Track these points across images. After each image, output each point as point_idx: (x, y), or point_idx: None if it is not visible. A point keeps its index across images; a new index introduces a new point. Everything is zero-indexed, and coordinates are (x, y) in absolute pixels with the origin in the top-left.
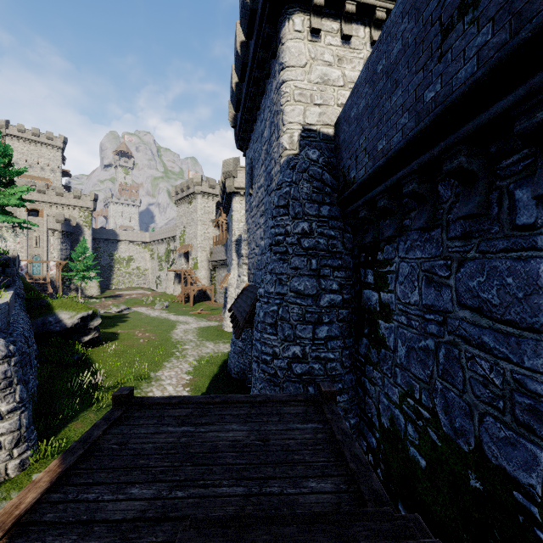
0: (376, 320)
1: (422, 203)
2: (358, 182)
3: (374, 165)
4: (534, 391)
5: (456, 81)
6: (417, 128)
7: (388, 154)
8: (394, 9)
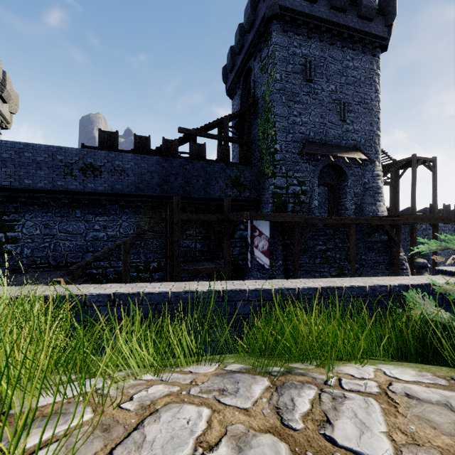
0: (1, 245)
1: (46, 205)
2: (4, 187)
3: (21, 186)
4: (80, 244)
5: (69, 187)
6: (55, 189)
7: (36, 188)
8: (39, 146)
